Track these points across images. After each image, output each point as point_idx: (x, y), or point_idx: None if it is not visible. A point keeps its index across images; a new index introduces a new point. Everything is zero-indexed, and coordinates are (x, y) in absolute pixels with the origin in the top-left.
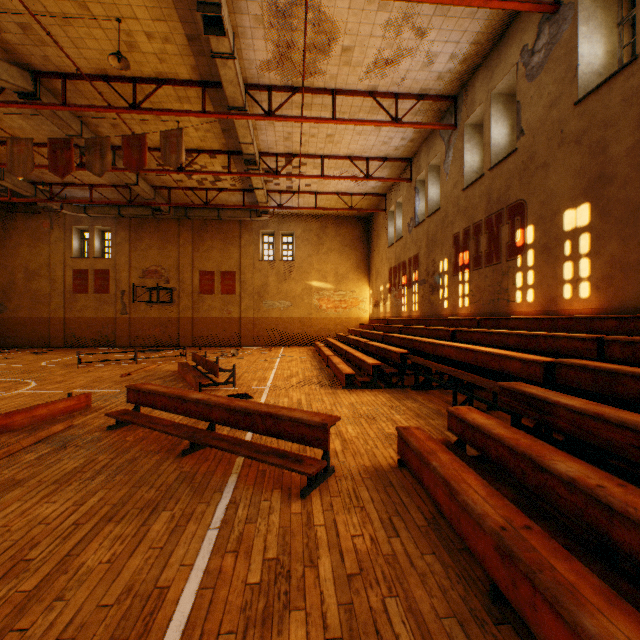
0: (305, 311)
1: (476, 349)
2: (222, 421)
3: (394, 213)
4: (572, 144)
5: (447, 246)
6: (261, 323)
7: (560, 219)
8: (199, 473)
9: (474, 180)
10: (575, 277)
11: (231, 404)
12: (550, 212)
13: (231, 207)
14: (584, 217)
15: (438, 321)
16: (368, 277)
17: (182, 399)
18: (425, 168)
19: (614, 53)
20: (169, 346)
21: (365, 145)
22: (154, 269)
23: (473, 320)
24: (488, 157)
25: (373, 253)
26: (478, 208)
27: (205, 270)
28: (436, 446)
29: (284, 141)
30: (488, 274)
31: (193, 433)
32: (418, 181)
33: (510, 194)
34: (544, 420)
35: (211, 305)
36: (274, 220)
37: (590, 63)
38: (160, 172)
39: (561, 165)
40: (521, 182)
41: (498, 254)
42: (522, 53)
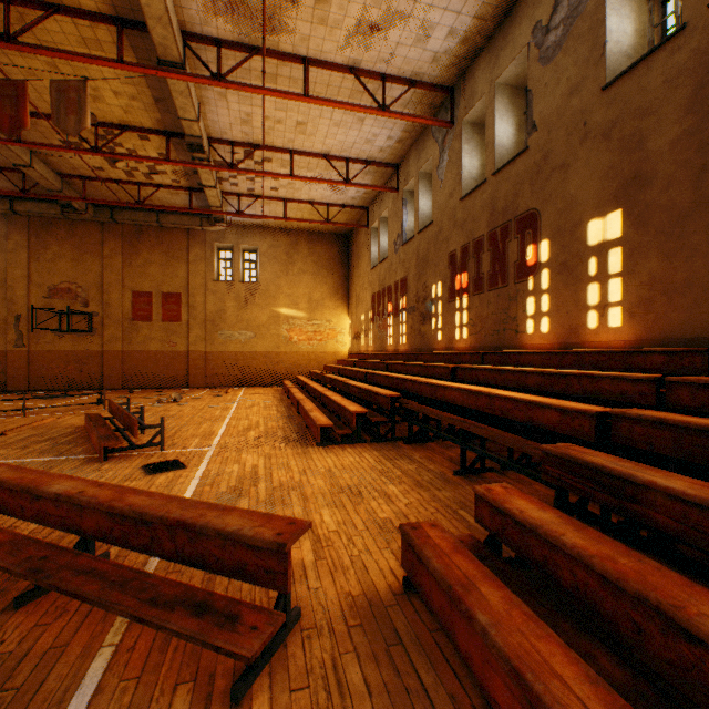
0: (272, 344)
1: (492, 393)
2: (100, 534)
3: (378, 229)
4: (599, 139)
5: (441, 267)
6: (216, 358)
7: (583, 231)
8: (31, 655)
9: (475, 187)
10: (603, 302)
11: (116, 504)
12: (570, 223)
13: (174, 209)
14: (614, 228)
15: (432, 356)
16: (347, 305)
17: (33, 493)
18: (415, 175)
19: (644, 33)
20: (88, 389)
21: (345, 141)
22: (66, 287)
23: (475, 355)
24: (492, 159)
25: (353, 277)
26: (479, 221)
27: (140, 290)
28: (472, 567)
29: (242, 125)
30: (492, 299)
31: (41, 561)
32: (406, 191)
33: (519, 203)
34: (625, 509)
35: (148, 335)
36: (233, 231)
37: (619, 41)
38: (64, 150)
39: (584, 165)
40: (533, 188)
41: (504, 275)
42: (535, 31)
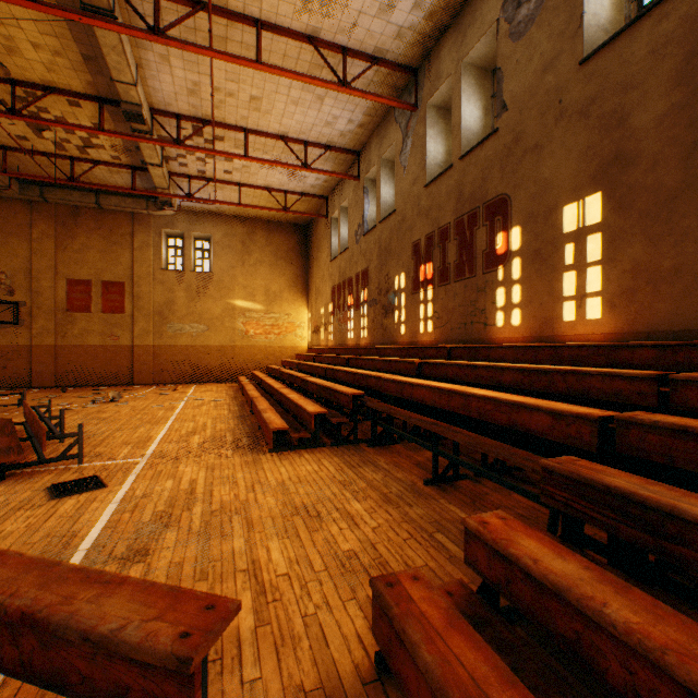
0: (227, 338)
1: (468, 392)
2: None
3: (338, 219)
4: (576, 117)
5: (405, 257)
6: (164, 353)
7: (559, 217)
8: None
9: (440, 172)
10: (580, 292)
11: None
12: (544, 208)
13: (113, 189)
14: (593, 212)
15: (395, 350)
16: (307, 297)
17: None
18: (377, 162)
19: (621, 8)
20: (14, 387)
21: (303, 122)
22: None
23: (442, 349)
24: (459, 143)
25: (313, 269)
26: (445, 208)
27: (76, 278)
28: (479, 658)
29: (189, 96)
30: (459, 291)
31: None
32: (368, 179)
33: (488, 188)
34: (666, 551)
35: (86, 328)
36: (183, 217)
37: (597, 14)
38: None
39: (560, 146)
40: (504, 171)
41: (472, 265)
42: (505, 5)
